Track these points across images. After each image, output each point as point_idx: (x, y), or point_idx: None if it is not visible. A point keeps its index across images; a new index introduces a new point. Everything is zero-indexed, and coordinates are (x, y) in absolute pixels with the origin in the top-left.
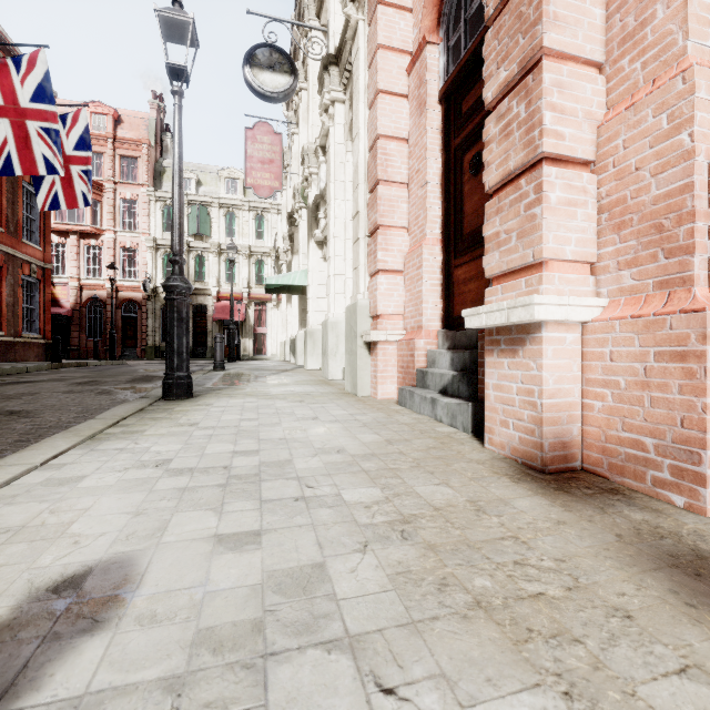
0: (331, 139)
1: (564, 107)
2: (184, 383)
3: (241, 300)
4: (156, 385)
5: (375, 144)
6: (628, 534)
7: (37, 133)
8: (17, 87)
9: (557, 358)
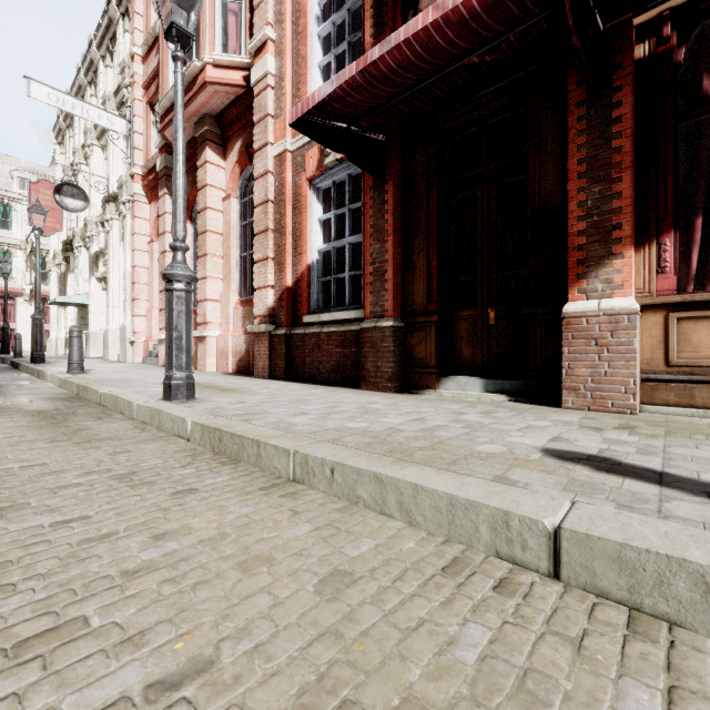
0: (110, 237)
1: None
2: (43, 357)
3: None
4: None
5: (134, 268)
6: None
7: None
8: None
9: None
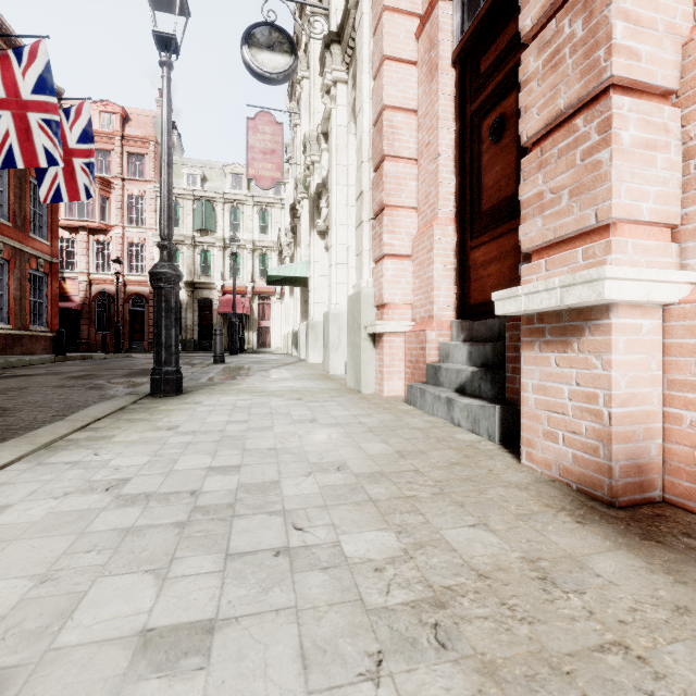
0: (333, 121)
1: (639, 15)
2: (173, 378)
3: (245, 293)
4: None
5: (380, 116)
6: None
7: (38, 125)
8: (18, 78)
9: (630, 353)
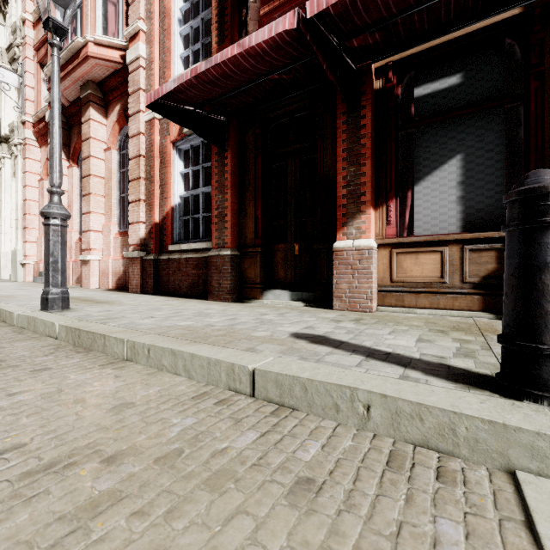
0: (3, 173)
1: None
2: None
3: None
4: None
5: (25, 201)
6: None
7: None
8: None
9: None
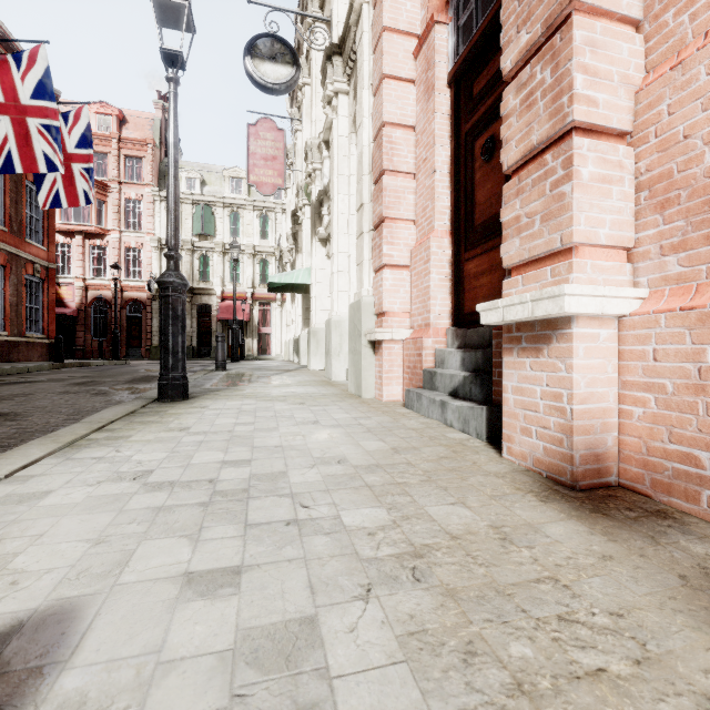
0: (334, 131)
1: (597, 69)
2: (180, 384)
3: (245, 299)
4: (155, 386)
5: (380, 132)
6: (694, 574)
7: (37, 130)
8: (17, 83)
9: (589, 358)
